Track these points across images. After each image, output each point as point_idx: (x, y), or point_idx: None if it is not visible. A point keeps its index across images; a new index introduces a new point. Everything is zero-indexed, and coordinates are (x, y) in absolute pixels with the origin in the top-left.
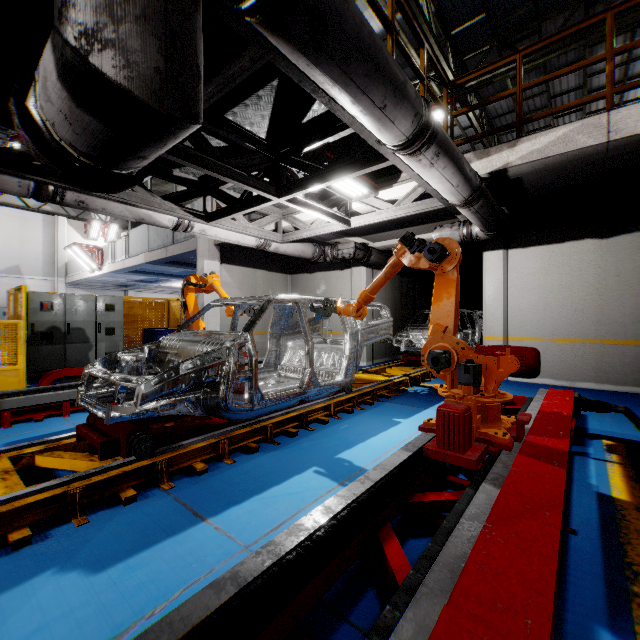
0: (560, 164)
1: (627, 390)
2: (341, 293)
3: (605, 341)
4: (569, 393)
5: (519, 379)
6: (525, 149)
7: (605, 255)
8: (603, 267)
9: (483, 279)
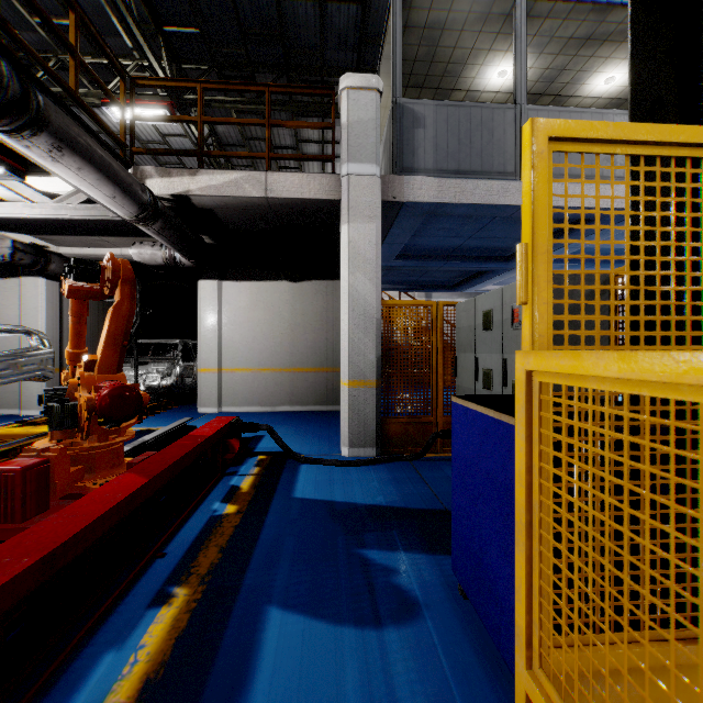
0: (239, 206)
1: (310, 409)
2: (3, 312)
3: (296, 369)
4: (229, 419)
5: (232, 410)
6: (205, 181)
7: (296, 296)
8: (295, 306)
9: (199, 308)
